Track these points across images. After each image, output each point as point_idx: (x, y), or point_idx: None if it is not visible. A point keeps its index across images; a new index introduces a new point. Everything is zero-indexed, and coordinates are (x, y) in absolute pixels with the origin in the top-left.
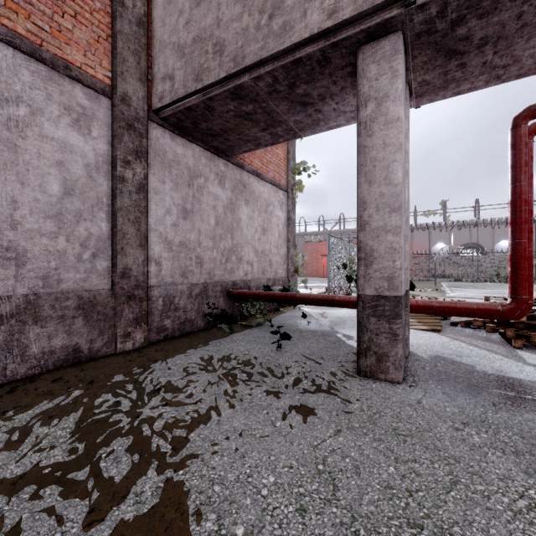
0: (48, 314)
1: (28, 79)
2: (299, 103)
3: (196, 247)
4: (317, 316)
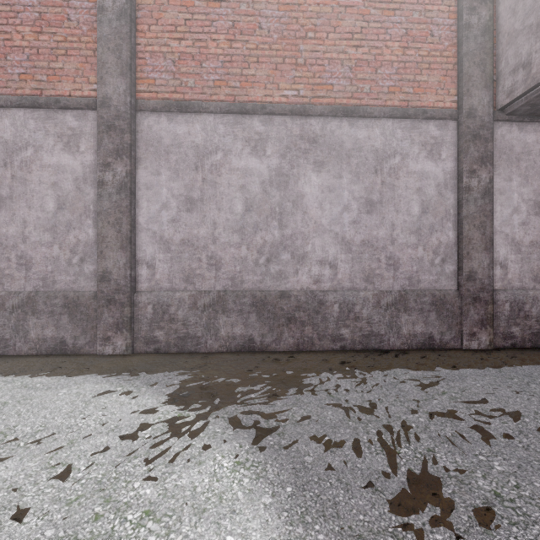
0: (412, 306)
1: (399, 135)
2: None
3: None
4: None
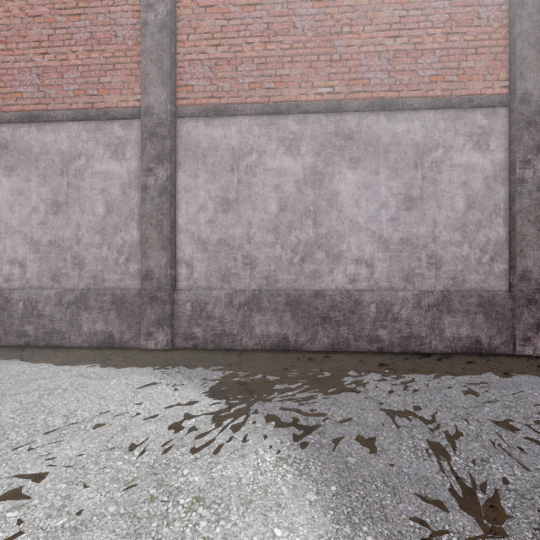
0: (457, 307)
1: (442, 127)
2: None
3: None
4: None
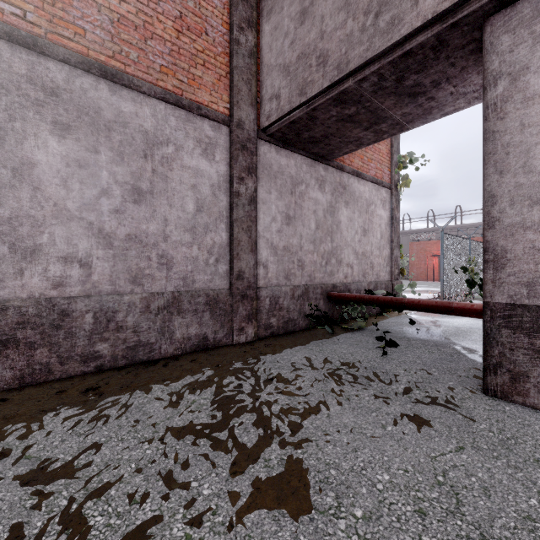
0: (187, 308)
1: (174, 123)
2: (407, 95)
3: (298, 251)
4: (428, 325)
